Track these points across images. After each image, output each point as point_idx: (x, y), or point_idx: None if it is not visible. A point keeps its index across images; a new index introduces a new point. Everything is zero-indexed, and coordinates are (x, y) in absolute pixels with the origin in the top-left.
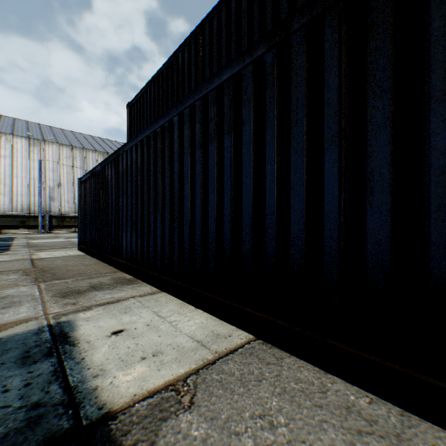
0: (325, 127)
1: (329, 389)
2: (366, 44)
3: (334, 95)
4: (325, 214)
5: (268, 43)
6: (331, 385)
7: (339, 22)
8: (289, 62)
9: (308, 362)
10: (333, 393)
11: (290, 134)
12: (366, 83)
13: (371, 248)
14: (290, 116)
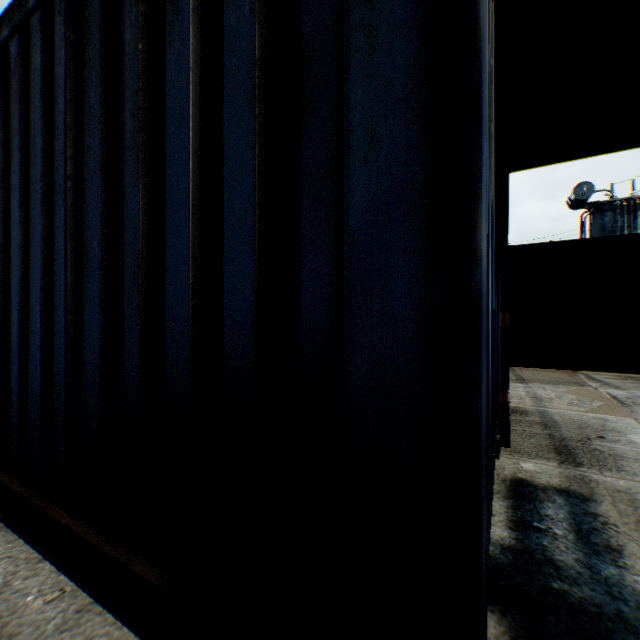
0: (57, 171)
1: (5, 592)
2: (85, 49)
3: (63, 121)
4: (57, 309)
5: (11, 23)
6: (20, 583)
7: (67, 9)
8: (30, 59)
9: (33, 546)
10: (4, 597)
11: (31, 178)
12: (85, 109)
13: (88, 360)
14: (31, 148)
